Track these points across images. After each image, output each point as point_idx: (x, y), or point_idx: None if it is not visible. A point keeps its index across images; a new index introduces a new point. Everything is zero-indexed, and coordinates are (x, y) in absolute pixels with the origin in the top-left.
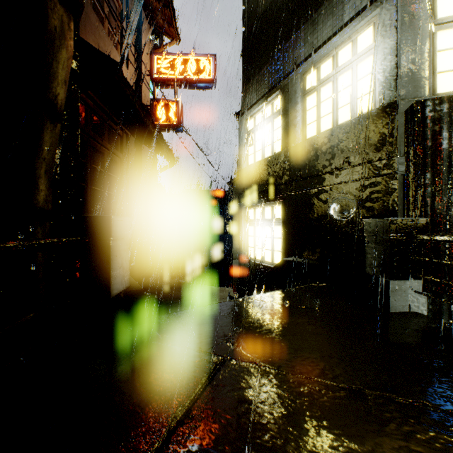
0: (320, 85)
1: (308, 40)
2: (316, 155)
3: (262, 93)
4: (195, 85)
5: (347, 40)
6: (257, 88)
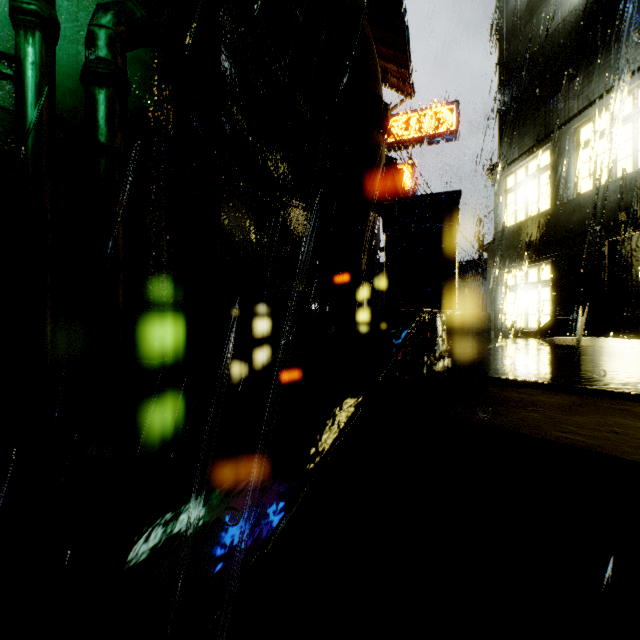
0: (597, 139)
1: (582, 93)
2: (591, 210)
3: (526, 148)
4: (433, 141)
5: (627, 94)
6: (519, 143)
